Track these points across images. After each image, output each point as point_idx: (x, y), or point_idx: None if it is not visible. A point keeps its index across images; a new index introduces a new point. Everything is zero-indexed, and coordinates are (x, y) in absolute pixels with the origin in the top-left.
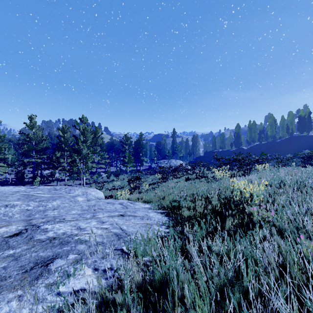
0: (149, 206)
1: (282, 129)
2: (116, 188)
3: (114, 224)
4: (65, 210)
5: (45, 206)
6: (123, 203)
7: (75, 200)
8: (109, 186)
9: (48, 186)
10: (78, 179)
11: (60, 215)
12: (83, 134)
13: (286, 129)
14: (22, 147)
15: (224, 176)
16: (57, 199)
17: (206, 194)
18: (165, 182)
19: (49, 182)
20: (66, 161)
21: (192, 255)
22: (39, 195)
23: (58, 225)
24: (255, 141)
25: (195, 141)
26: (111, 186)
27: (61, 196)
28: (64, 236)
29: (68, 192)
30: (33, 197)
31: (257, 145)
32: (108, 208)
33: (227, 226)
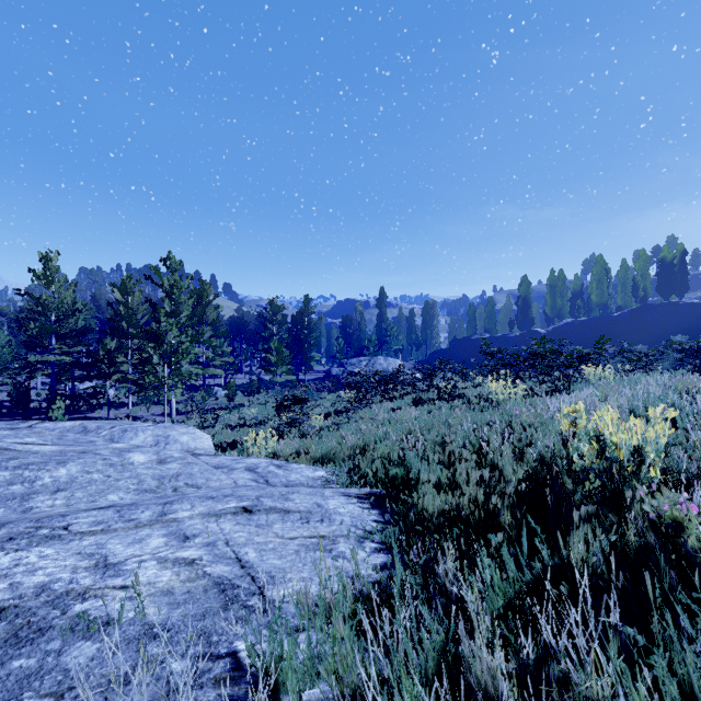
0: (326, 474)
1: (624, 289)
2: (248, 422)
3: (220, 543)
4: (89, 491)
5: (32, 481)
6: (259, 466)
7: (124, 461)
8: (232, 419)
9: (86, 418)
10: (159, 403)
11: (61, 515)
12: (170, 297)
13: (633, 290)
14: (25, 328)
15: (513, 394)
16: (73, 461)
17: (475, 443)
18: (364, 410)
19: (90, 410)
20: (130, 360)
21: (483, 682)
22: (26, 448)
23: (37, 554)
24: (563, 316)
25: (429, 316)
26: (237, 418)
27: (87, 450)
28: (39, 601)
29: (118, 438)
30: (4, 454)
31: (570, 325)
32: (215, 483)
33: (577, 554)
